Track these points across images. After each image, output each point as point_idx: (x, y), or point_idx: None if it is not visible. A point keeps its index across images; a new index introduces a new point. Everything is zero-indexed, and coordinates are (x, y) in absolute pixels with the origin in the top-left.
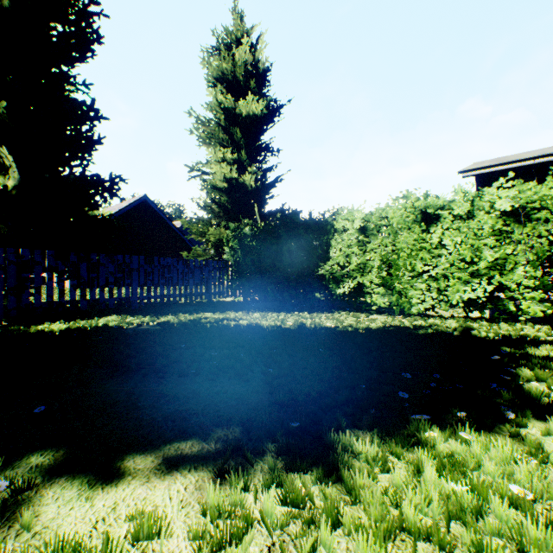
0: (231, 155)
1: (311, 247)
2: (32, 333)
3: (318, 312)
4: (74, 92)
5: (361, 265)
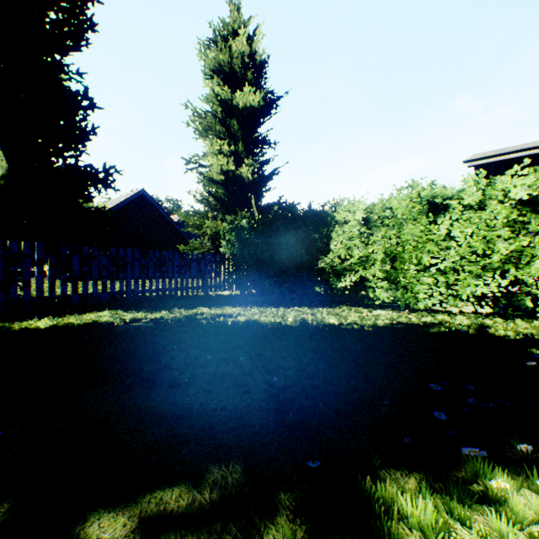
0: (227, 148)
1: (310, 239)
2: (15, 331)
3: (318, 307)
4: (68, 80)
5: (363, 258)
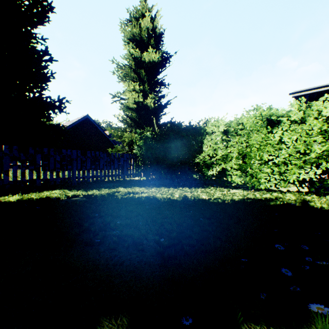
0: (138, 87)
1: (190, 144)
2: None
3: (195, 187)
4: (35, 43)
5: (224, 156)
